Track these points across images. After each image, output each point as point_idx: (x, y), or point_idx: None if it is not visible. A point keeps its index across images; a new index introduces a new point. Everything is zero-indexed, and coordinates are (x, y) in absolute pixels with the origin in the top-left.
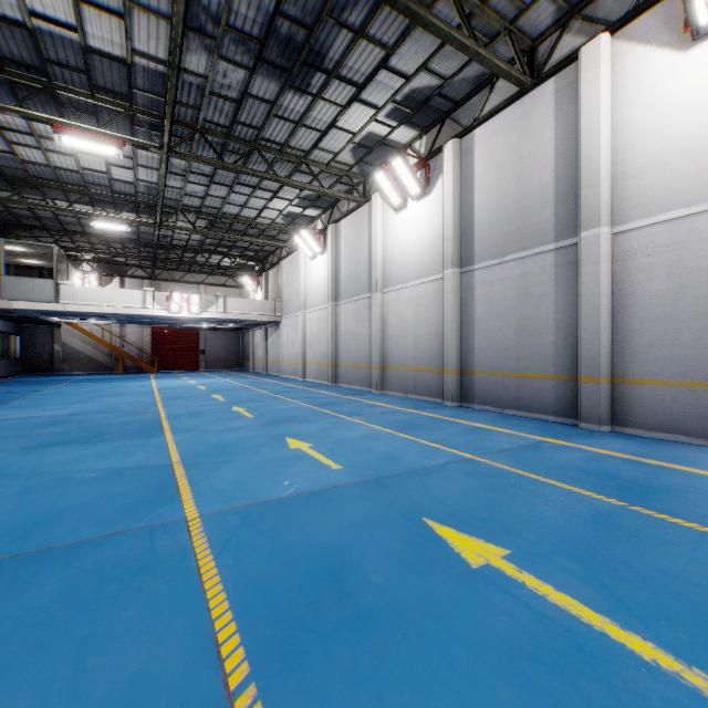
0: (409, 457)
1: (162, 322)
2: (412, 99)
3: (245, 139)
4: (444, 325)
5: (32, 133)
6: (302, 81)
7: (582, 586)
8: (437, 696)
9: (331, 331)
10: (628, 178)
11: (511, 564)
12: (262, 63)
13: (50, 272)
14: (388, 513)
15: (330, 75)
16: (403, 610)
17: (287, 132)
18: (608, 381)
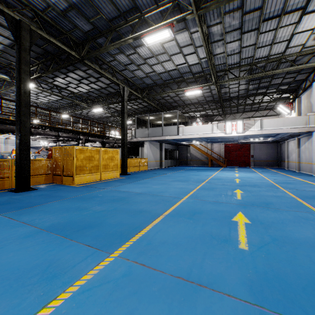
0: None
1: (227, 141)
2: None
3: None
4: None
5: (153, 56)
6: None
7: None
8: None
9: None
10: None
11: None
12: None
13: (186, 125)
14: None
15: None
16: None
17: None
18: None
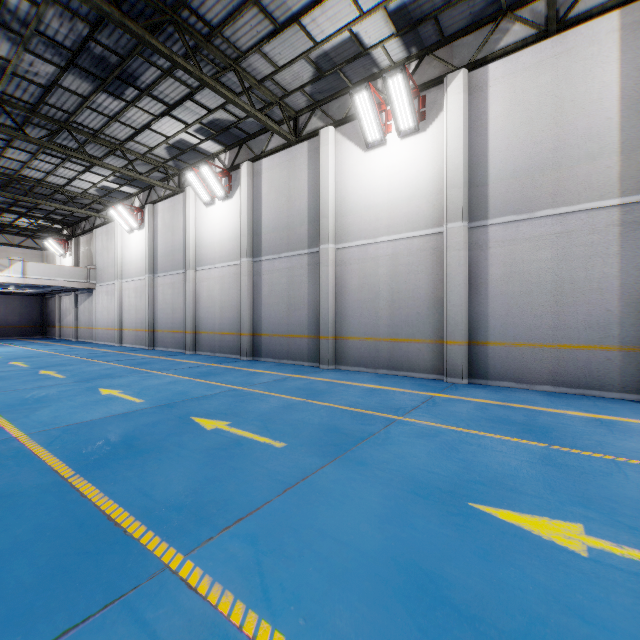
0: (197, 391)
1: None
2: (215, 124)
3: (53, 118)
4: (241, 300)
5: None
6: (116, 89)
7: (256, 428)
8: (169, 463)
9: (148, 300)
10: (343, 217)
11: (228, 426)
12: (75, 66)
13: None
14: (170, 417)
15: (142, 92)
16: (163, 446)
17: (101, 122)
18: (333, 338)
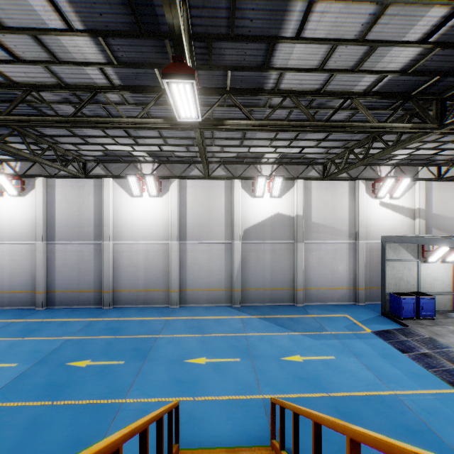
0: (45, 347)
1: None
2: None
3: None
4: (36, 269)
5: None
6: None
7: (106, 359)
8: (86, 384)
9: None
10: (118, 227)
11: (92, 362)
12: None
13: None
14: (55, 367)
15: None
16: (74, 380)
17: None
18: (112, 291)
